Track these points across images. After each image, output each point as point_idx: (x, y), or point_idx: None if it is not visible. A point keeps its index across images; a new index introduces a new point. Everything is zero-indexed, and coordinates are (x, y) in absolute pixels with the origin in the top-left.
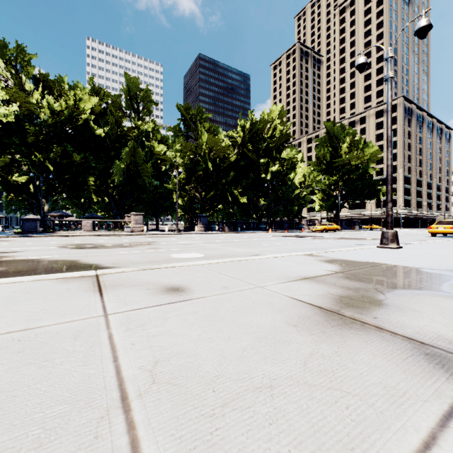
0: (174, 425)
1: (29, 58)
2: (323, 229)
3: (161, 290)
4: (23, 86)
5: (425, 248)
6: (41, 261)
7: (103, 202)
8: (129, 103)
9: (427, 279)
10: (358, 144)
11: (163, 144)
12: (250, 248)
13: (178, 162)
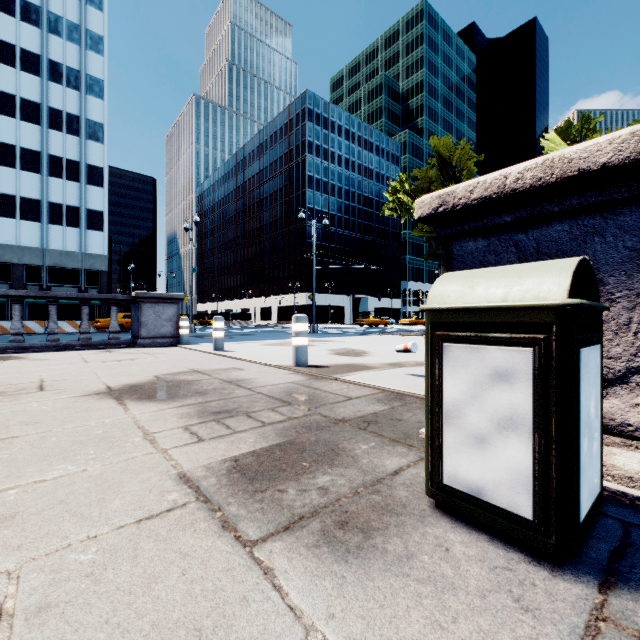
0: None
1: (593, 126)
2: None
3: None
4: None
5: None
6: None
7: None
8: None
9: None
10: None
11: None
12: None
13: None
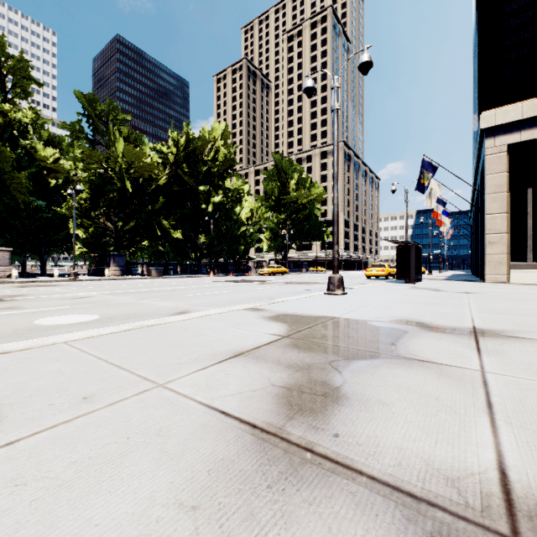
0: None
1: None
2: (271, 272)
3: None
4: None
5: (366, 293)
6: None
7: None
8: None
9: (379, 338)
10: (305, 182)
11: (53, 146)
12: (179, 300)
13: (79, 176)
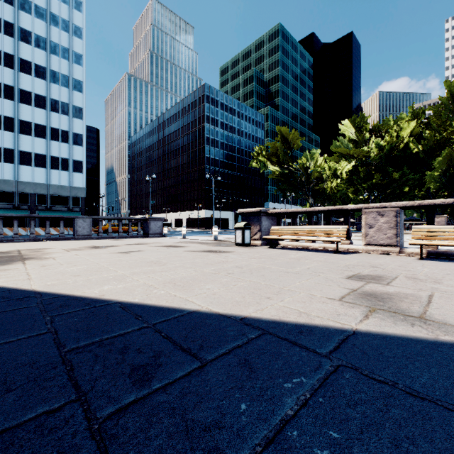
0: None
1: (366, 119)
2: None
3: None
4: (363, 138)
5: None
6: None
7: None
8: (449, 108)
9: None
10: None
11: None
12: None
13: None
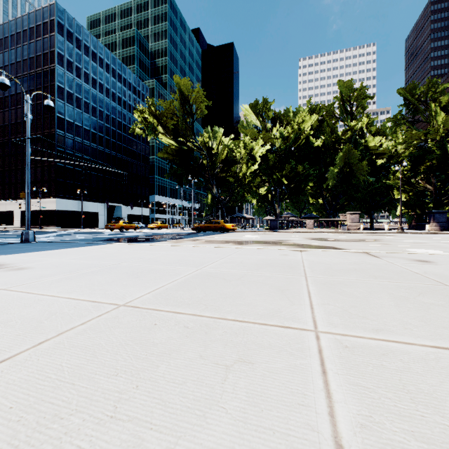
0: (437, 277)
1: (269, 105)
2: None
3: (413, 260)
4: (266, 127)
5: None
6: (313, 245)
7: (317, 203)
8: (342, 108)
9: None
10: None
11: (378, 135)
12: None
13: (398, 151)
